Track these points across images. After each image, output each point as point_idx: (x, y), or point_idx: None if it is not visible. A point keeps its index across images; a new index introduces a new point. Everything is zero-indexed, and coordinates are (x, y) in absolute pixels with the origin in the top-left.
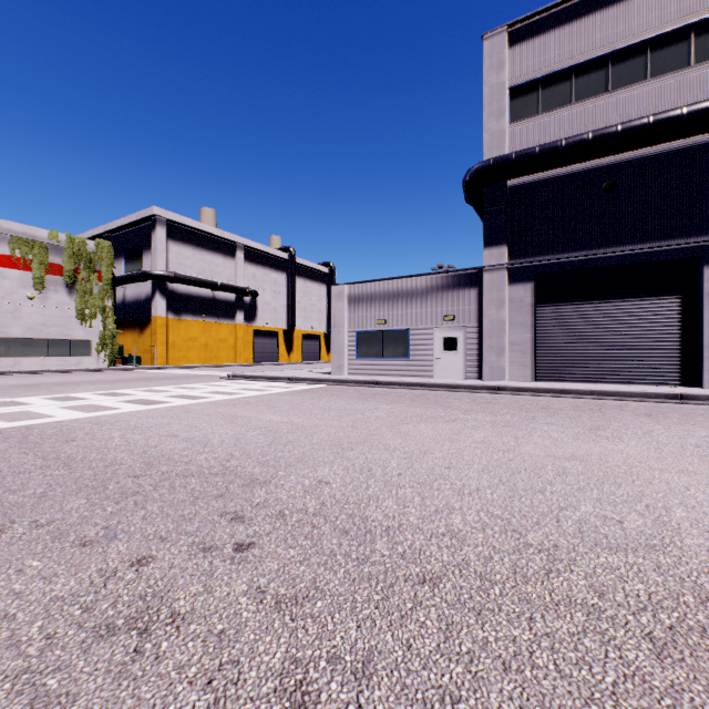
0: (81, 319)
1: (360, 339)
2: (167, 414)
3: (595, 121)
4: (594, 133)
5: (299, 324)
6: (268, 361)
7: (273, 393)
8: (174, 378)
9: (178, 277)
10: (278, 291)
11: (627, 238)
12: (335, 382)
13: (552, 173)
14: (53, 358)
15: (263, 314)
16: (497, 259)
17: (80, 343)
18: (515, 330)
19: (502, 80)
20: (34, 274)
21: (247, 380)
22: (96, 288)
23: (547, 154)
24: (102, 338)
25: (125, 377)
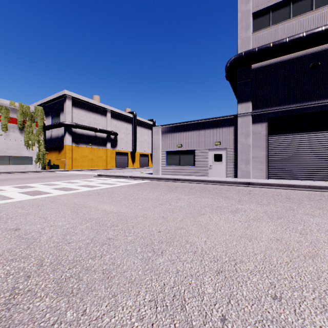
0: (27, 146)
1: (168, 155)
2: (37, 204)
3: (305, 28)
4: (307, 32)
5: (138, 149)
6: (123, 167)
7: (117, 186)
8: (69, 176)
9: (77, 125)
10: (128, 133)
11: (325, 95)
12: (154, 179)
13: (278, 59)
14: (12, 165)
15: (120, 144)
16: (246, 110)
17: (26, 158)
18: (256, 150)
19: (248, 8)
20: (2, 122)
21: (107, 177)
22: (35, 130)
23: (277, 47)
24: (38, 155)
25: (45, 175)
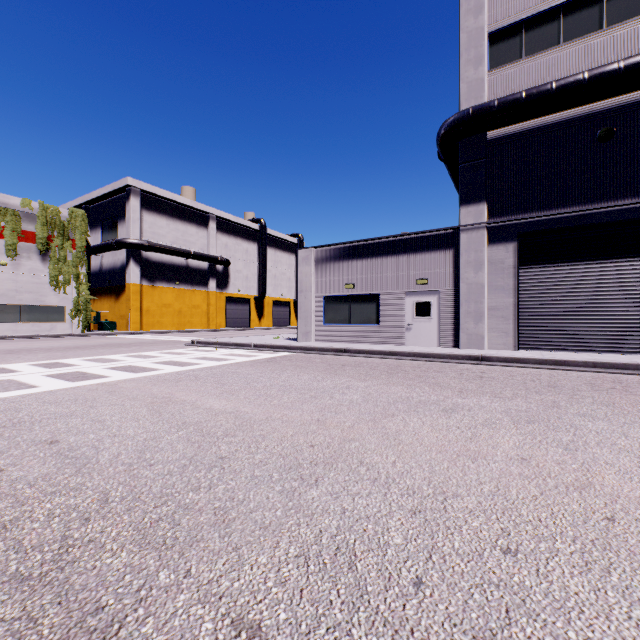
0: (54, 286)
1: (327, 304)
2: (83, 397)
3: (587, 62)
4: (591, 72)
5: (270, 291)
6: (240, 326)
7: (230, 364)
8: (138, 344)
9: (152, 245)
10: (249, 260)
11: (626, 191)
12: (301, 350)
13: (537, 122)
14: (26, 324)
15: (235, 281)
16: (476, 218)
17: (53, 309)
18: (495, 294)
19: (481, 24)
20: (6, 241)
21: (211, 347)
22: (70, 255)
23: (535, 98)
24: (76, 304)
25: (90, 343)
